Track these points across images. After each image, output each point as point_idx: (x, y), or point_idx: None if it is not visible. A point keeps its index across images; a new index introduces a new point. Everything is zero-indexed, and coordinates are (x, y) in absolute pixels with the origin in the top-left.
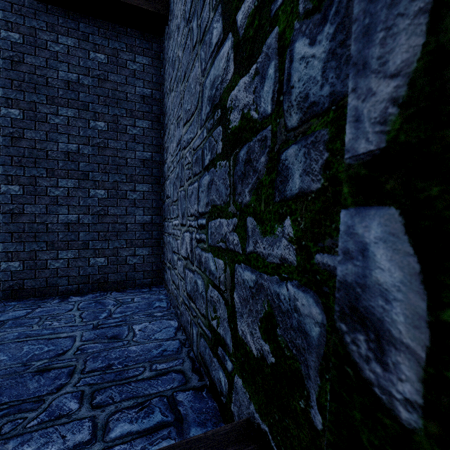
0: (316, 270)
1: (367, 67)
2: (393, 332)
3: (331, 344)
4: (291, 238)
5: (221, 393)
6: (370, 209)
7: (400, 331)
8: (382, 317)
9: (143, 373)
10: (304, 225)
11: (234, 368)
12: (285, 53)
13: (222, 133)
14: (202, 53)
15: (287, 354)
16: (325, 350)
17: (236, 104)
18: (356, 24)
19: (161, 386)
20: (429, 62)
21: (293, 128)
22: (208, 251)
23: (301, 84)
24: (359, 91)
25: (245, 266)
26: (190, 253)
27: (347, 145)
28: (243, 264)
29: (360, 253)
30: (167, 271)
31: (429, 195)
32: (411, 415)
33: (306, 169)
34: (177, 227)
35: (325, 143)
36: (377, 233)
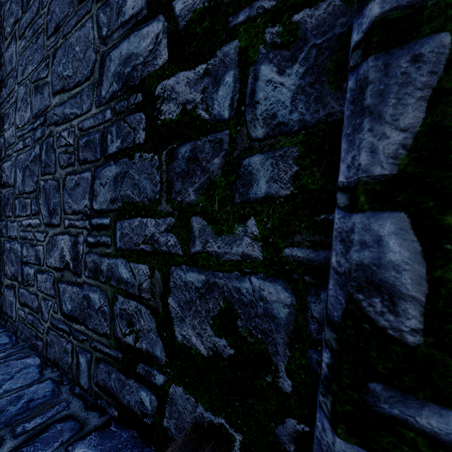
0: (285, 262)
1: (382, 118)
2: (403, 290)
3: (301, 319)
4: (256, 236)
5: (144, 415)
6: (384, 213)
7: (408, 289)
8: (394, 283)
9: (2, 445)
10: (271, 224)
11: (169, 379)
12: (248, 68)
13: (146, 121)
14: (103, 15)
15: (250, 341)
16: (294, 325)
17: (173, 96)
18: (372, 86)
19: (43, 449)
20: (427, 130)
21: (258, 139)
22: (116, 256)
23: (269, 103)
24: (375, 132)
25: (189, 267)
26: (71, 261)
27: (364, 167)
28: (185, 265)
29: (376, 243)
30: (5, 291)
31: (428, 206)
32: (416, 337)
33: (274, 177)
34: (36, 228)
35: (295, 158)
36: (390, 229)
